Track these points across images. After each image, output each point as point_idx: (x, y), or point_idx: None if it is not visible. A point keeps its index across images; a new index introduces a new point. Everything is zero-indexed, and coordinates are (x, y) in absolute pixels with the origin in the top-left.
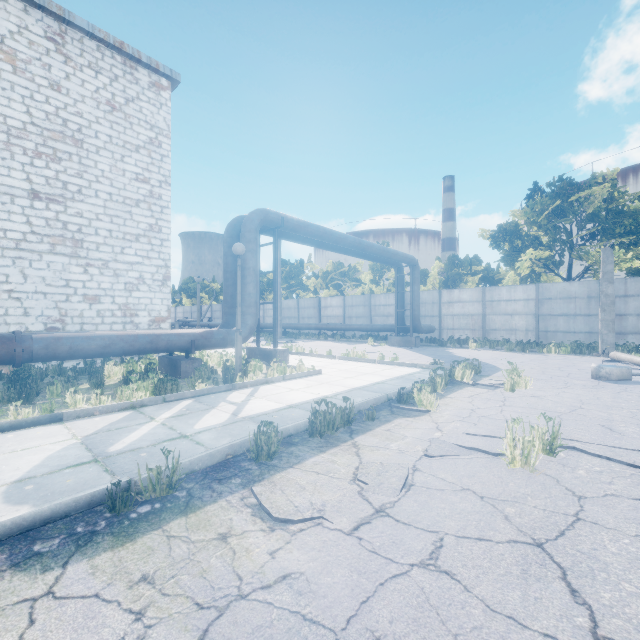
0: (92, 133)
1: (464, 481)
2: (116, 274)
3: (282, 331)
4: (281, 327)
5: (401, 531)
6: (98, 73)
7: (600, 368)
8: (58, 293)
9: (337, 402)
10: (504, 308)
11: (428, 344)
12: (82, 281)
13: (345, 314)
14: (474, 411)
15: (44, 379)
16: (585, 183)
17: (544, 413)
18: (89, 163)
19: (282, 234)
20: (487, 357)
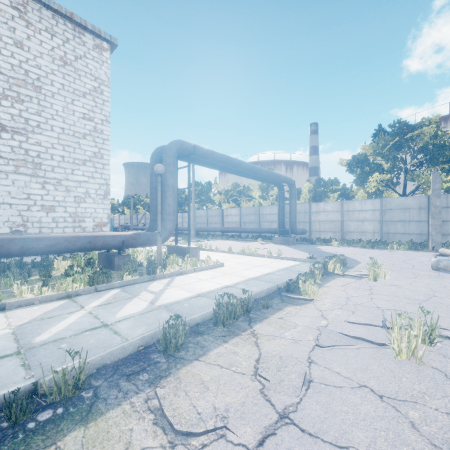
0: (48, 81)
1: (359, 376)
2: (67, 190)
3: (195, 233)
4: (195, 230)
5: (309, 447)
6: (53, 36)
7: (439, 262)
8: (21, 204)
9: (237, 291)
10: (357, 216)
11: (302, 242)
12: (40, 195)
13: (241, 220)
14: (349, 299)
15: (7, 271)
16: (417, 125)
17: (422, 307)
18: (46, 104)
19: (194, 160)
20: (347, 252)
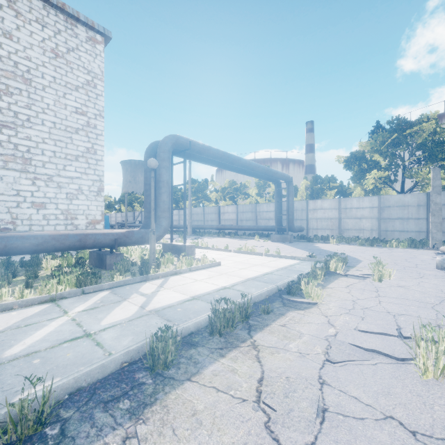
0: (39, 74)
1: (382, 402)
2: (59, 186)
3: (192, 230)
4: (191, 227)
5: None
6: (44, 27)
7: (444, 261)
8: (10, 200)
9: (234, 293)
10: (355, 213)
11: (299, 240)
12: (30, 191)
13: (238, 218)
14: (356, 302)
15: None
16: (415, 121)
17: None
18: (36, 98)
19: (190, 156)
20: (346, 250)
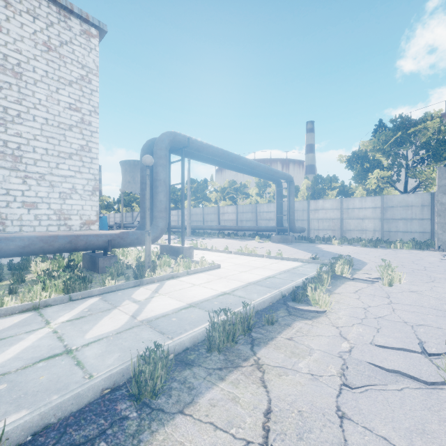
0: (30, 68)
1: (418, 445)
2: (52, 185)
3: (191, 231)
4: (190, 228)
5: None
6: (35, 18)
7: None
8: None
9: (235, 299)
10: (357, 214)
11: (301, 241)
12: (21, 190)
13: (238, 218)
14: (368, 310)
15: None
16: (419, 119)
17: None
18: (27, 92)
19: (189, 154)
20: (350, 252)
